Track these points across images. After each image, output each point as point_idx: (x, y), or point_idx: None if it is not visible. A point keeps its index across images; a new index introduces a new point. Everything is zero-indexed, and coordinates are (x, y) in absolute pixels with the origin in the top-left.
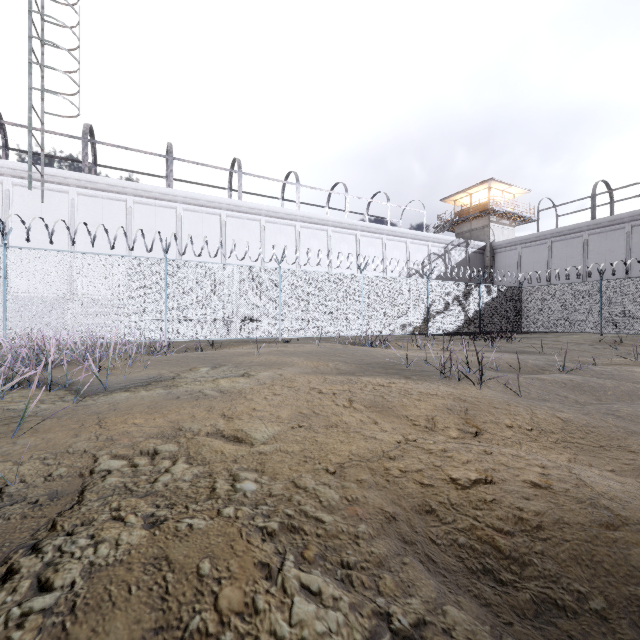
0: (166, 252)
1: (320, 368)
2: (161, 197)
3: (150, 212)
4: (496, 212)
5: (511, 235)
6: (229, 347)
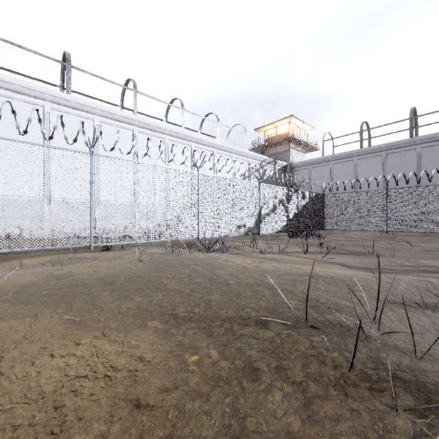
0: None
1: (68, 412)
2: None
3: None
4: (294, 140)
5: (303, 159)
6: (7, 262)
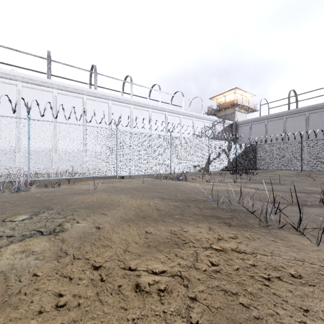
0: (28, 113)
1: (142, 209)
2: (42, 84)
3: (34, 93)
4: (238, 105)
5: (245, 118)
6: (81, 182)
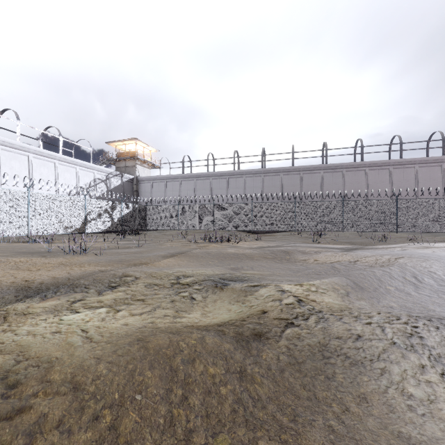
0: None
1: None
2: None
3: None
4: (140, 159)
5: (149, 174)
6: None
